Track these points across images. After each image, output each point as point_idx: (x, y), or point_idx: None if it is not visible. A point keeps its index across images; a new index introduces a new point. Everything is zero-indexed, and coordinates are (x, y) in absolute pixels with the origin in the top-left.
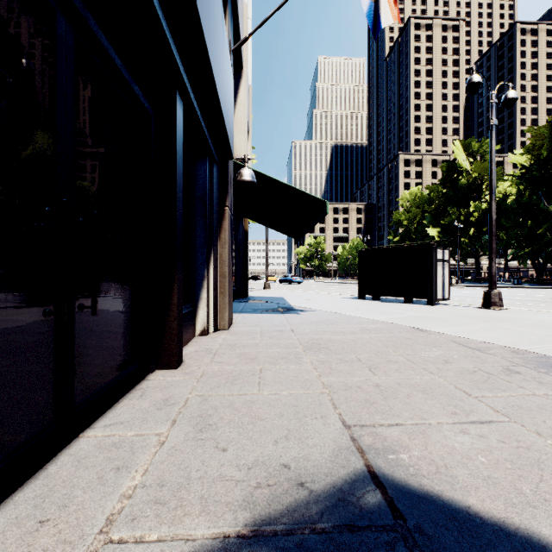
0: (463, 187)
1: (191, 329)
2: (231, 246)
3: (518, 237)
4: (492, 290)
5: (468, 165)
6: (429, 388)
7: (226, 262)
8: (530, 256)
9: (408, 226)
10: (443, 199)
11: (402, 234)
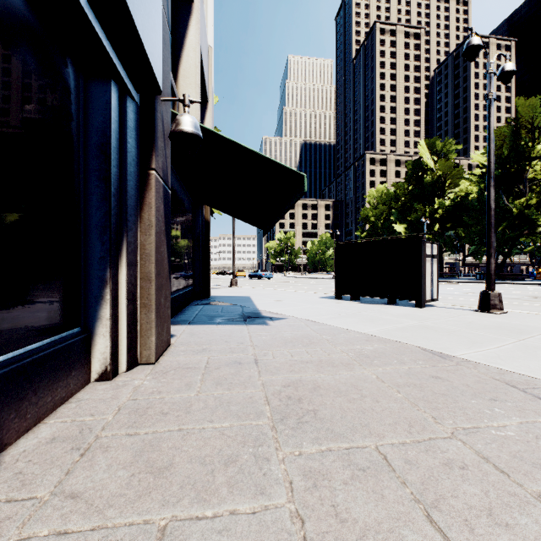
0: (428, 185)
1: (70, 376)
2: (166, 233)
3: (480, 234)
4: (491, 290)
5: (433, 163)
6: None
7: (151, 257)
8: None
9: (375, 222)
10: (409, 196)
11: (369, 230)
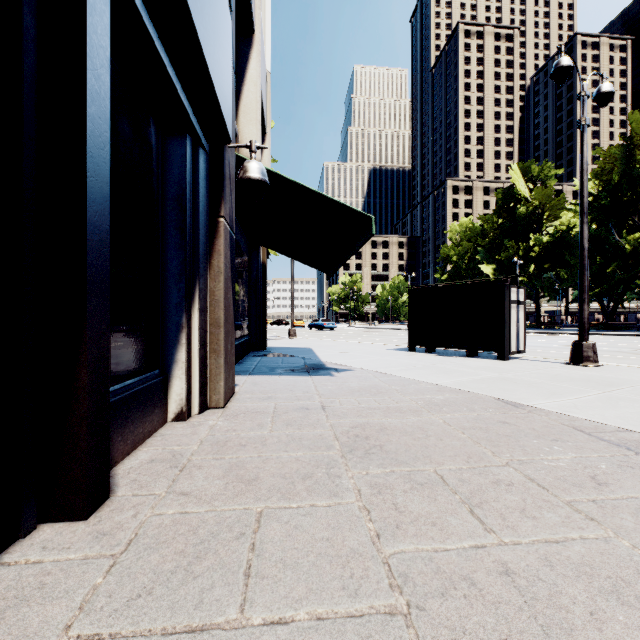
0: (522, 217)
1: (154, 413)
2: (232, 279)
3: None
4: (583, 340)
5: (528, 191)
6: (622, 579)
7: (220, 303)
8: (598, 298)
9: (458, 262)
10: (499, 231)
11: (451, 271)
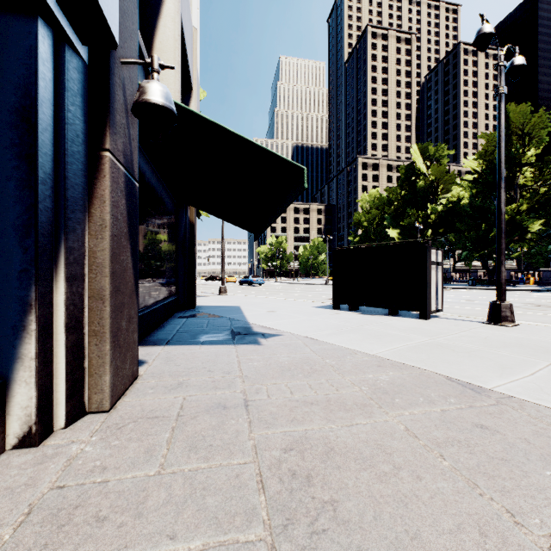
0: (421, 190)
1: None
2: (131, 236)
3: (473, 239)
4: (501, 301)
5: (426, 168)
6: None
7: (104, 268)
8: (482, 258)
9: (368, 227)
10: (402, 201)
11: (362, 235)
